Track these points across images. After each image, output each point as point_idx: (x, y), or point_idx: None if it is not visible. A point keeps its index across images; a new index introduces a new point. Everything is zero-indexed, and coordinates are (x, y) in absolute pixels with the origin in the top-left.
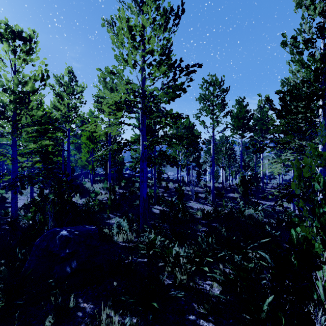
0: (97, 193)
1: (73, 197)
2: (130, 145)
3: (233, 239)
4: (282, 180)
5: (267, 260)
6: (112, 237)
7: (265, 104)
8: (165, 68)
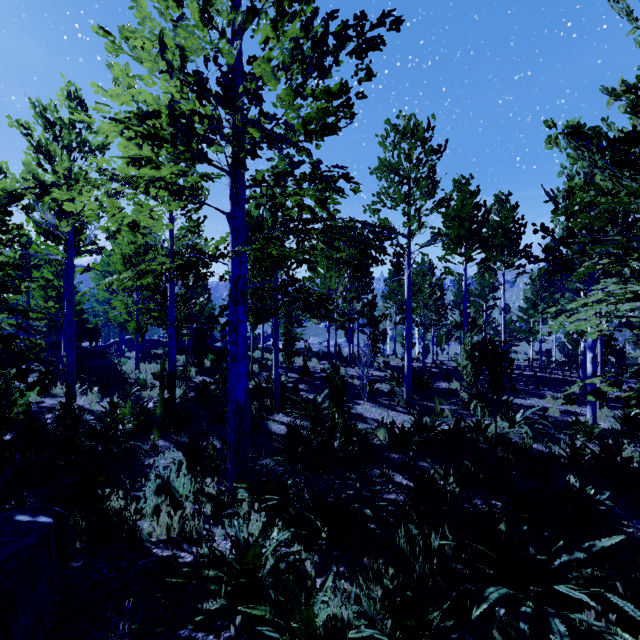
0: (143, 385)
1: (84, 395)
2: (205, 261)
3: (501, 533)
4: (540, 351)
5: (625, 611)
6: (133, 529)
7: (510, 195)
8: (297, 30)
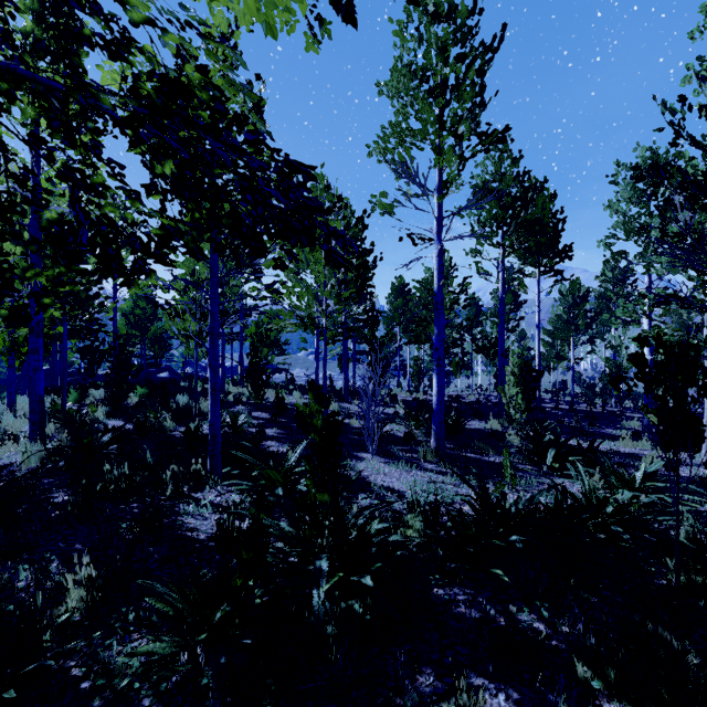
0: None
1: None
2: None
3: None
4: (572, 380)
5: None
6: None
7: (546, 182)
8: None
